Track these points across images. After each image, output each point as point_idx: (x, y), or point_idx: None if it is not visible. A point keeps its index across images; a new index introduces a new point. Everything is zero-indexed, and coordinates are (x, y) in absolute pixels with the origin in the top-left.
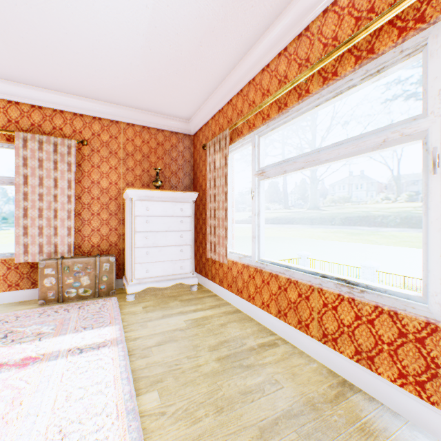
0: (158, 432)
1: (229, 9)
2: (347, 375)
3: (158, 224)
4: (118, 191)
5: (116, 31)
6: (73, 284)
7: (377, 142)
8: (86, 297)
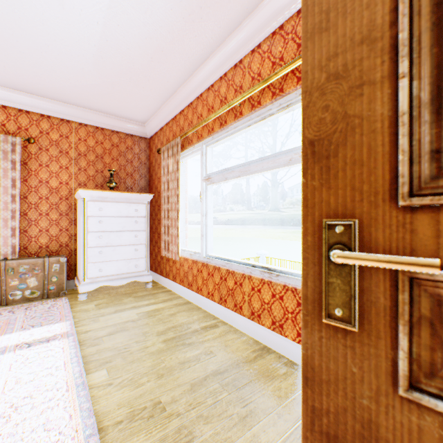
0: (105, 397)
1: (176, 36)
2: (267, 342)
3: (112, 224)
4: (69, 191)
5: (67, 39)
6: (18, 286)
7: (287, 160)
8: (33, 299)
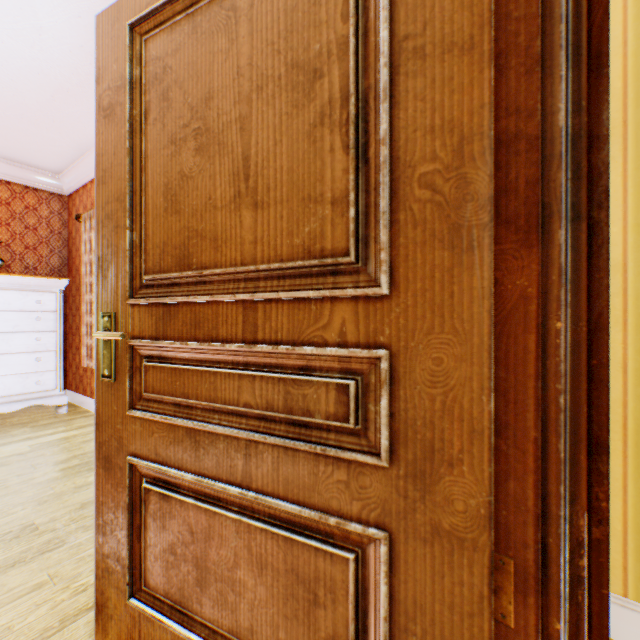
0: None
1: (85, 79)
2: None
3: None
4: None
5: None
6: None
7: None
8: None
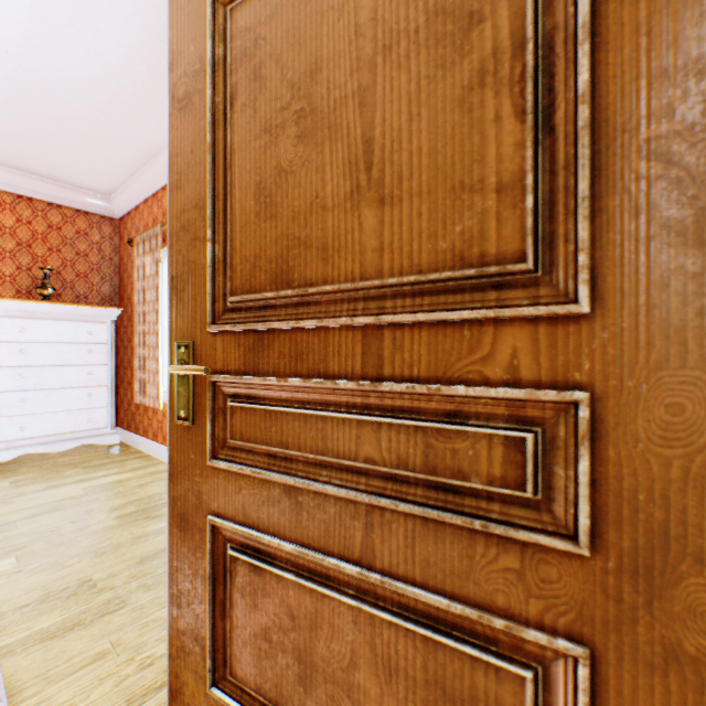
0: (8, 585)
1: (141, 87)
2: None
3: (45, 354)
4: None
5: None
6: None
7: None
8: None
